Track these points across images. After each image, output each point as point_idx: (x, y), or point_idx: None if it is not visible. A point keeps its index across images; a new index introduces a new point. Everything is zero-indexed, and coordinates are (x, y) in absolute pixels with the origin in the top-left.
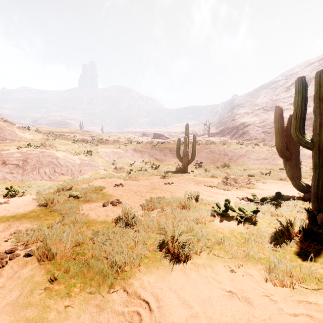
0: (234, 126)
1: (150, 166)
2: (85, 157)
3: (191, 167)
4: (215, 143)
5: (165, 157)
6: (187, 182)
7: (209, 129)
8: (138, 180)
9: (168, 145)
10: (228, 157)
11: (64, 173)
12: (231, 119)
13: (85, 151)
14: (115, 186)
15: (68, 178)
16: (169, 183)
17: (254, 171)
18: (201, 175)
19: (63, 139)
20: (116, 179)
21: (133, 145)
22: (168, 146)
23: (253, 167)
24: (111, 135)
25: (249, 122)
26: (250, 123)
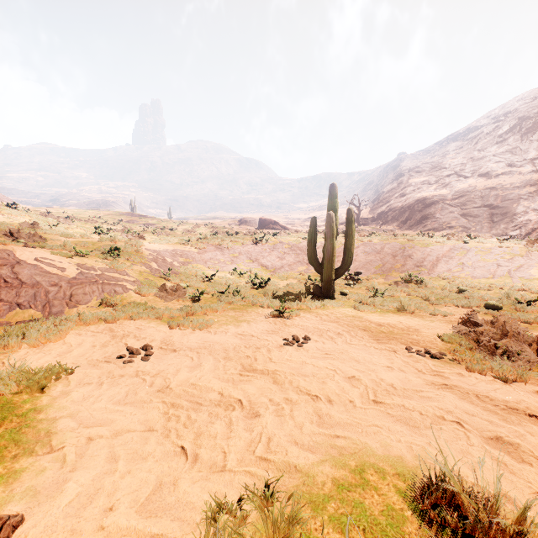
0: (405, 206)
1: (249, 282)
2: (97, 261)
3: (336, 284)
4: (378, 234)
5: (282, 262)
6: (349, 333)
7: (359, 211)
8: (207, 327)
9: (287, 238)
10: (414, 261)
11: (25, 304)
12: (398, 194)
13: (107, 248)
14: (121, 357)
15: (34, 316)
16: (297, 341)
17: (487, 293)
18: (370, 305)
19: (81, 227)
20: (148, 323)
21: (218, 238)
22: (286, 240)
23: (477, 284)
24: (184, 223)
25: (433, 198)
26: (436, 199)
